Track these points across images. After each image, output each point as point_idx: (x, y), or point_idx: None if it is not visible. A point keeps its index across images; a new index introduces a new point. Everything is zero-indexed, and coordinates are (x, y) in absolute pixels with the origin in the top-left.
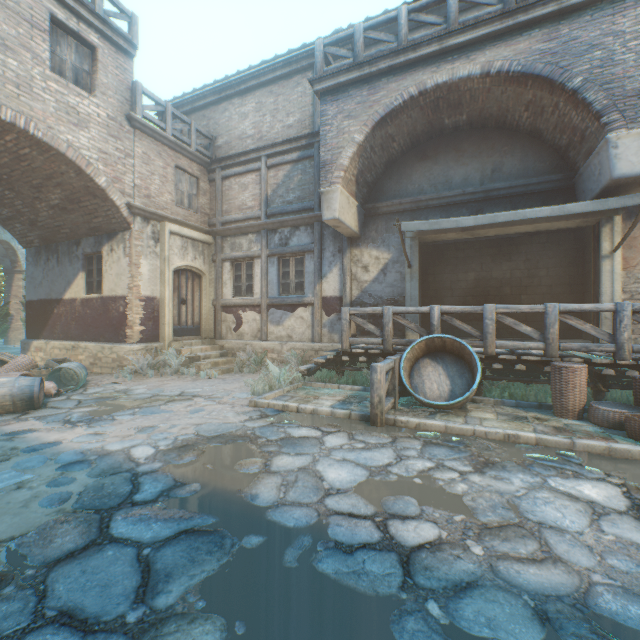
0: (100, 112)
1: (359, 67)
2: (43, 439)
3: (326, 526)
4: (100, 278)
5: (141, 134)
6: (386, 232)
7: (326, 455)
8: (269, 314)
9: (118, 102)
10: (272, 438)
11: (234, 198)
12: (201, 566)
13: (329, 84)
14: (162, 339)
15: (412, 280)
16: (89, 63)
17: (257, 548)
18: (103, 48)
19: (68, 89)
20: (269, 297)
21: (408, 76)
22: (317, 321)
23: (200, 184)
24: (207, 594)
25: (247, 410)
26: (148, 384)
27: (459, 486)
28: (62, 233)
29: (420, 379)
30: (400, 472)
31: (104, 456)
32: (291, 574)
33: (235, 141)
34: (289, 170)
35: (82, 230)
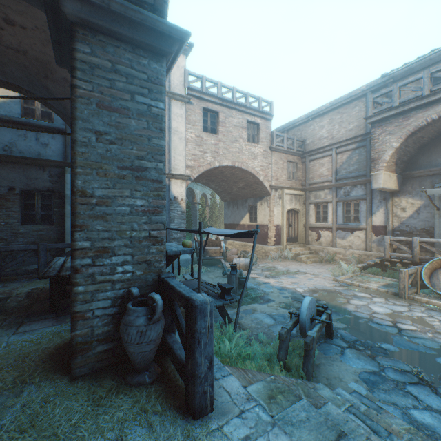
0: (260, 150)
1: (395, 108)
2: (263, 281)
3: (372, 319)
4: (255, 216)
5: (274, 152)
6: (419, 188)
7: (373, 303)
8: (337, 233)
9: (266, 142)
10: (347, 294)
11: (315, 171)
12: (335, 316)
13: (376, 118)
14: (282, 244)
15: (440, 218)
16: (256, 131)
17: (350, 317)
18: (261, 123)
19: (251, 146)
20: (337, 224)
21: (430, 108)
22: (368, 239)
23: (297, 166)
24: (339, 320)
25: (332, 282)
26: (280, 265)
27: (435, 322)
28: (239, 196)
29: (437, 280)
30: (407, 314)
31: (288, 289)
32: (361, 323)
33: (316, 141)
34: (349, 154)
35: (248, 195)
